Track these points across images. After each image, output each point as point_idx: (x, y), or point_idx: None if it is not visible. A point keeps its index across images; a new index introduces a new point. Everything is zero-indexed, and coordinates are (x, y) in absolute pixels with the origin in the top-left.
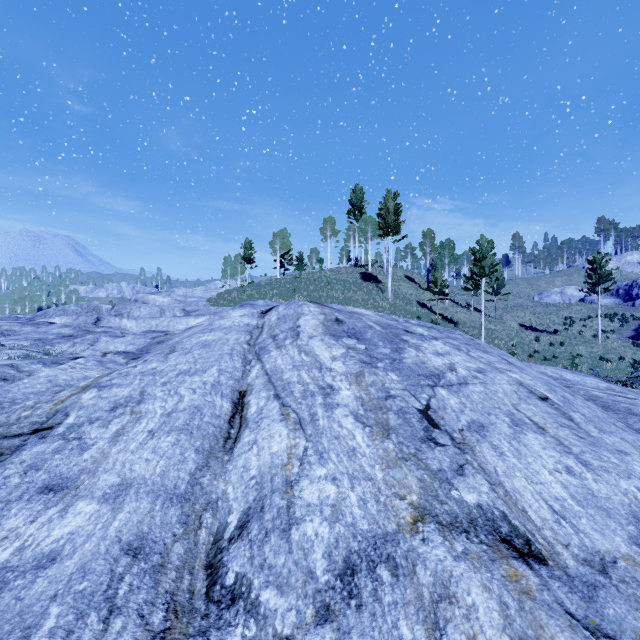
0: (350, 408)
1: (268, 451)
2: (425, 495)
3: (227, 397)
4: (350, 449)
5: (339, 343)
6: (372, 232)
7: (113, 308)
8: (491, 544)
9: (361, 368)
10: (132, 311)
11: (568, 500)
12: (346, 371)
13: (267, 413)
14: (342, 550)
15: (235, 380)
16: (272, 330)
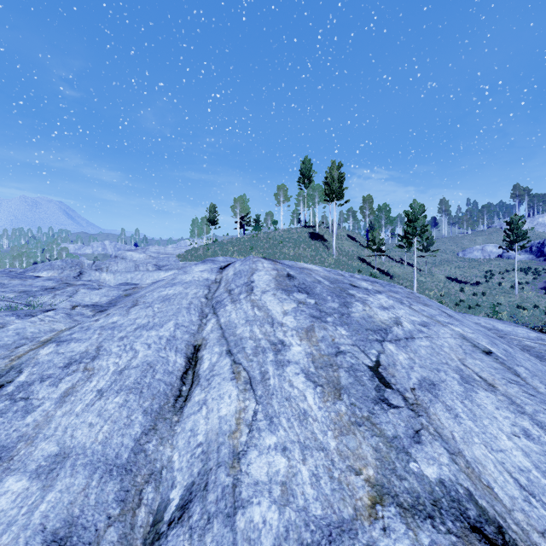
0: (301, 365)
1: (217, 414)
2: (382, 468)
3: (181, 352)
4: (301, 412)
5: (290, 298)
6: (319, 197)
7: (94, 263)
8: (460, 534)
9: (311, 323)
10: (110, 266)
11: (533, 471)
12: (297, 326)
13: (218, 370)
14: (293, 543)
15: (191, 334)
16: (228, 285)
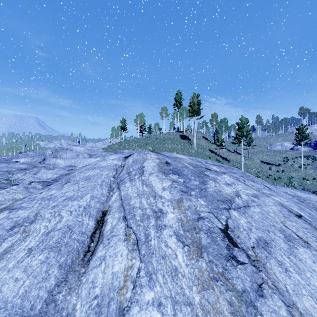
0: (173, 229)
1: (111, 270)
2: None
3: (93, 217)
4: (173, 269)
5: (167, 178)
6: (186, 114)
7: (52, 153)
8: None
9: (181, 196)
10: (62, 155)
11: None
12: (171, 198)
13: (116, 232)
14: None
15: (101, 203)
16: (128, 169)
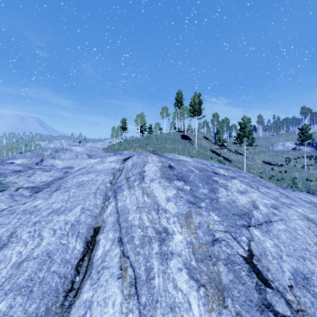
0: (183, 258)
1: None
2: None
3: (82, 236)
4: None
5: (171, 185)
6: (187, 114)
7: (50, 154)
8: None
9: (189, 208)
10: (60, 155)
11: None
12: (177, 212)
13: (108, 262)
14: None
15: (93, 217)
16: (127, 173)
